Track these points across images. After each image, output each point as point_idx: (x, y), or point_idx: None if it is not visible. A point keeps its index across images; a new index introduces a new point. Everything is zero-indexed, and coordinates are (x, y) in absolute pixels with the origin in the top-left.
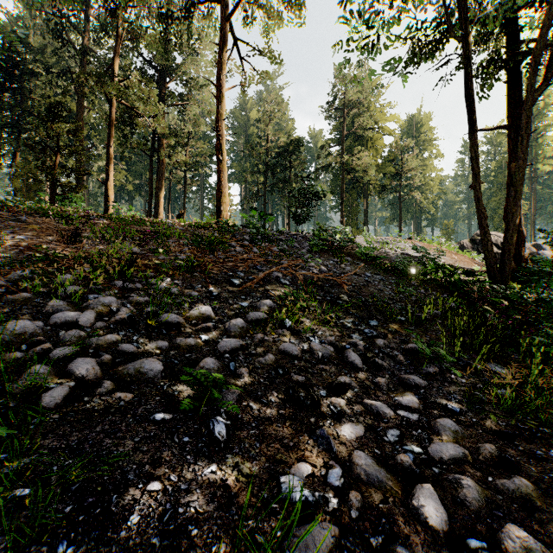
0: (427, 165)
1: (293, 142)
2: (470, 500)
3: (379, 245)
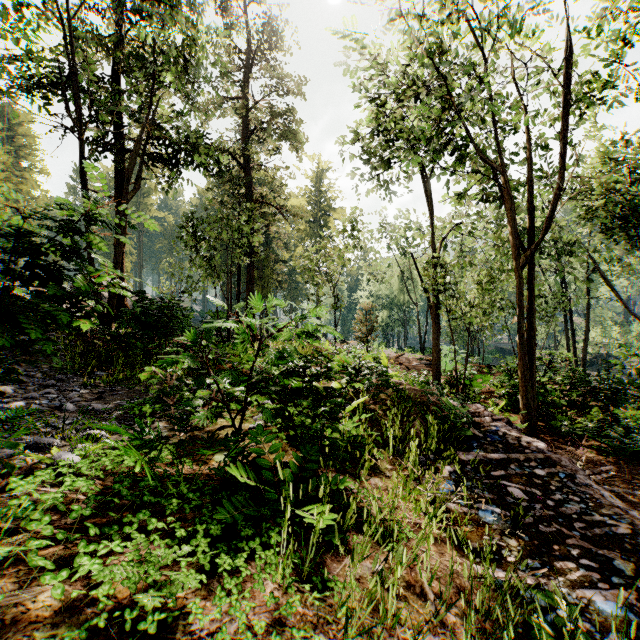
0: (28, 179)
1: None
2: (86, 405)
3: None
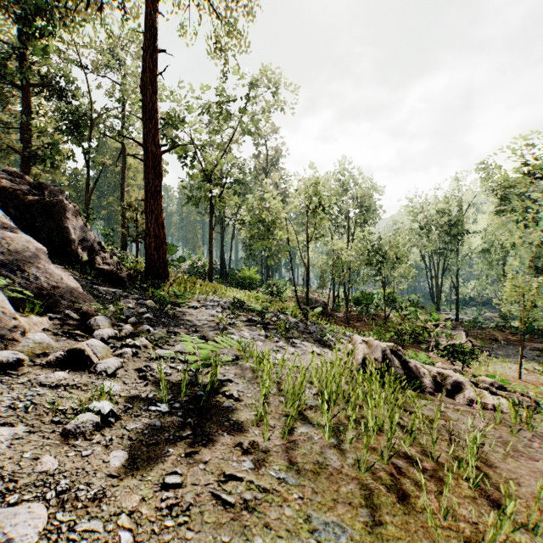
0: None
1: (82, 175)
2: None
3: None
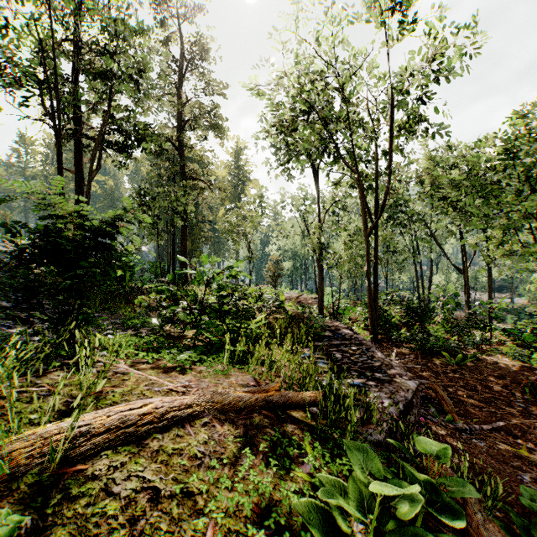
0: None
1: None
2: None
3: None
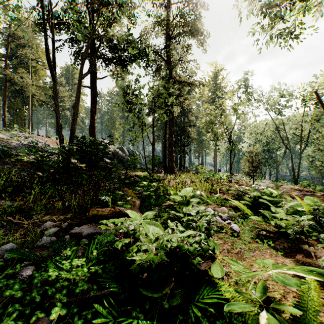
0: None
1: None
2: None
3: (10, 137)
